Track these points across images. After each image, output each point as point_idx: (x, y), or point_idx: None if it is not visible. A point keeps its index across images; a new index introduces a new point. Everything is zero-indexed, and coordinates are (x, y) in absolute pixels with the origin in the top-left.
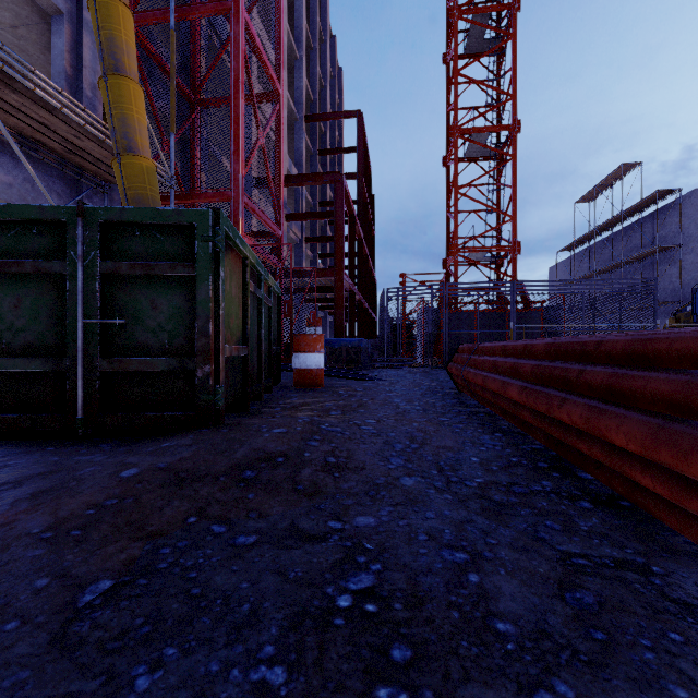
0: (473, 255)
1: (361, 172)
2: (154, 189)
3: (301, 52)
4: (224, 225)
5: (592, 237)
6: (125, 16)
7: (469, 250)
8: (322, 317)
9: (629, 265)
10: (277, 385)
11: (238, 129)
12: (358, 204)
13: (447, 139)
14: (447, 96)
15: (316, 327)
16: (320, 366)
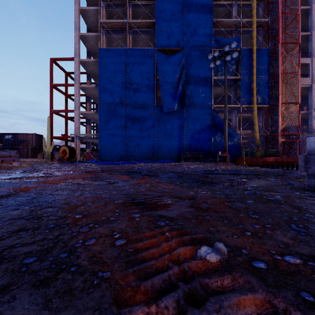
0: None
1: None
2: (258, 142)
3: None
4: (255, 150)
5: None
6: (256, 127)
7: None
8: None
9: None
10: None
11: (279, 123)
12: None
13: None
14: None
15: None
16: None
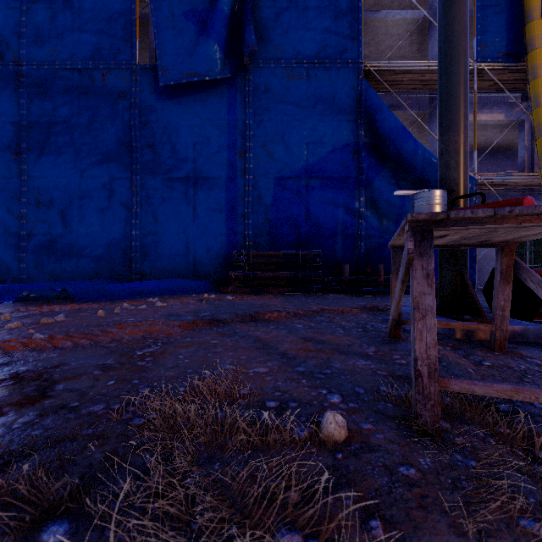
0: None
1: None
2: None
3: None
4: None
5: None
6: None
7: None
8: None
9: None
10: None
11: None
12: None
13: None
14: None
15: None
16: None
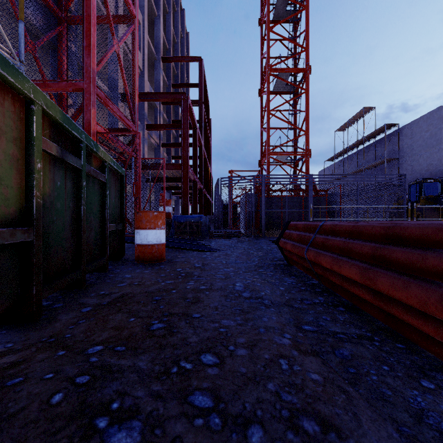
0: (279, 158)
1: (202, 100)
2: None
3: (159, 12)
4: None
5: (345, 152)
6: None
7: (277, 153)
8: (175, 200)
9: (368, 170)
10: (121, 259)
11: (89, 26)
12: (199, 122)
13: (261, 77)
14: (261, 48)
15: (167, 206)
16: (160, 242)
